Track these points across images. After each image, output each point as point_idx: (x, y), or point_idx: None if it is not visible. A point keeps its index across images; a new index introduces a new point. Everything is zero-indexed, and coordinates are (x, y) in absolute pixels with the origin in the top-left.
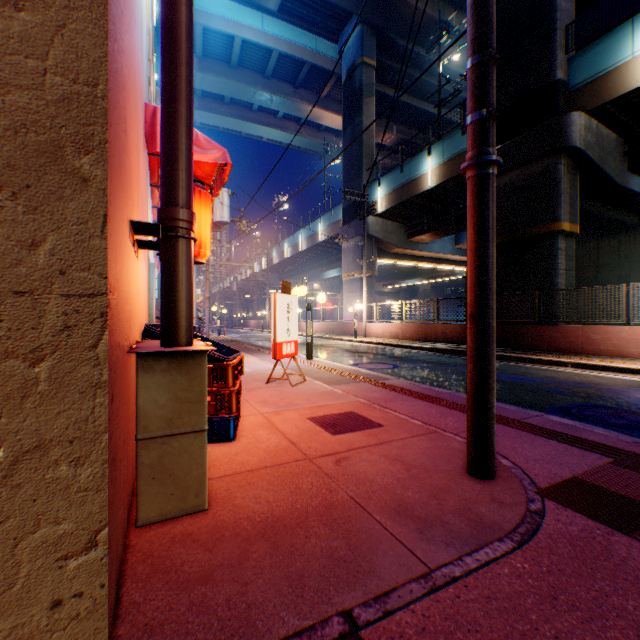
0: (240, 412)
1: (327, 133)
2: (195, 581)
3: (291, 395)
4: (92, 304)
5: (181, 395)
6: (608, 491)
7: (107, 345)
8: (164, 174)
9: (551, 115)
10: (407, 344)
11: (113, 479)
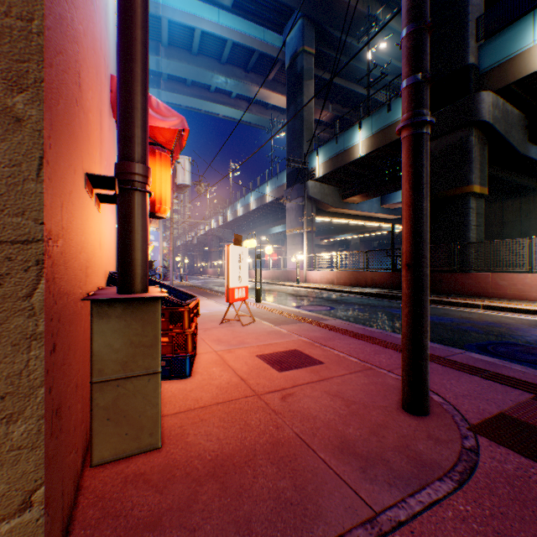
0: (196, 350)
1: (273, 111)
2: (143, 527)
3: (242, 334)
4: (26, 251)
5: (135, 339)
6: (535, 427)
7: (43, 294)
8: (120, 131)
9: (464, 94)
10: (341, 289)
11: (54, 432)
